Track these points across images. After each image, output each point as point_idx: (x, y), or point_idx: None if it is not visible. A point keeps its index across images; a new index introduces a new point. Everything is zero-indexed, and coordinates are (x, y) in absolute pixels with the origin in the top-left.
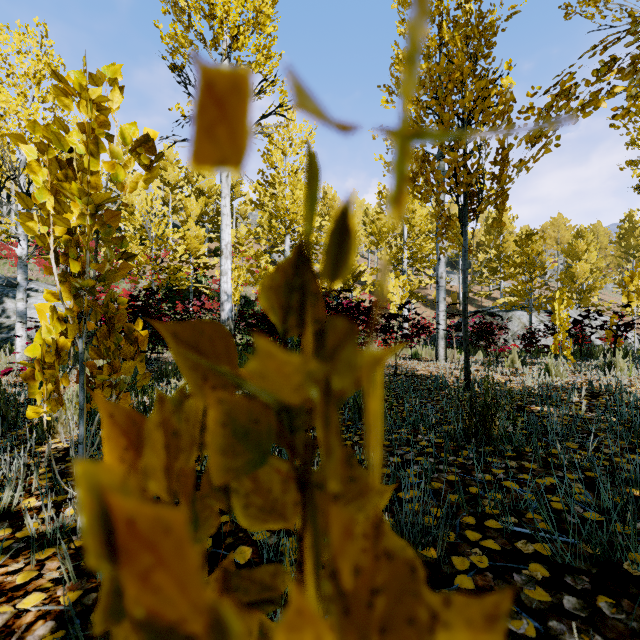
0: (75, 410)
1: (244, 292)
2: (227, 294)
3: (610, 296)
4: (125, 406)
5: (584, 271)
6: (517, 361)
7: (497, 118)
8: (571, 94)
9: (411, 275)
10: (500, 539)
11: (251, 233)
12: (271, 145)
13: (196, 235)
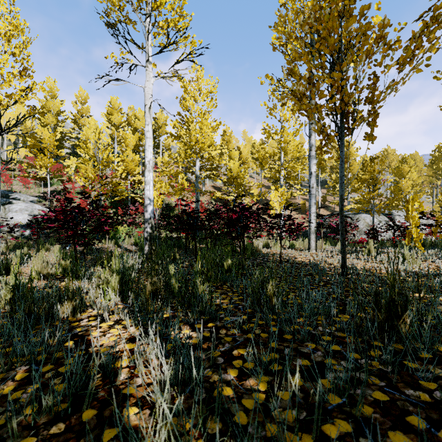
0: (4, 296)
1: (167, 201)
2: (149, 199)
3: (424, 204)
4: None
5: (408, 186)
6: (373, 251)
7: (375, 42)
8: (441, 19)
9: (285, 189)
10: None
11: (171, 157)
12: (186, 94)
13: (132, 160)
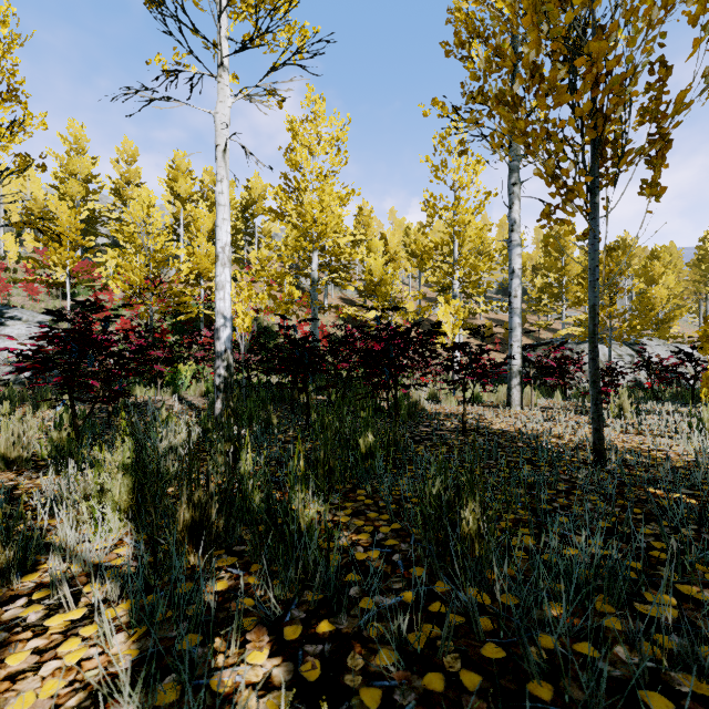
0: None
1: (266, 322)
2: (224, 316)
3: (684, 327)
4: None
5: (661, 297)
6: (629, 409)
7: None
8: None
9: (459, 302)
10: None
11: (270, 248)
12: (295, 141)
13: (207, 253)
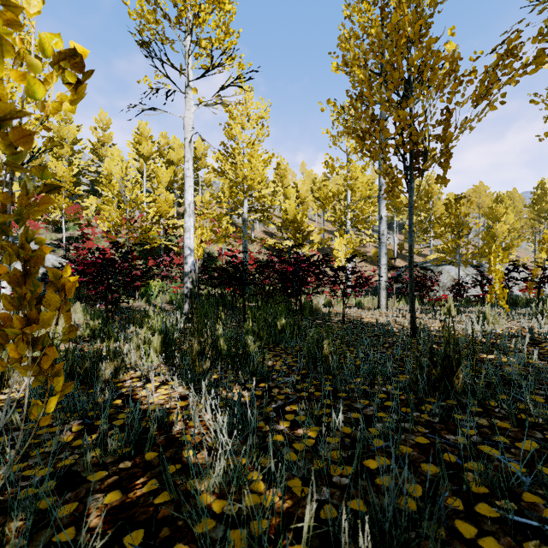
0: None
1: (208, 249)
2: (190, 249)
3: (524, 253)
4: (47, 365)
5: (503, 231)
6: (453, 310)
7: (444, 77)
8: (517, 52)
9: (353, 235)
10: (503, 537)
11: (213, 197)
12: (231, 120)
13: (166, 199)
